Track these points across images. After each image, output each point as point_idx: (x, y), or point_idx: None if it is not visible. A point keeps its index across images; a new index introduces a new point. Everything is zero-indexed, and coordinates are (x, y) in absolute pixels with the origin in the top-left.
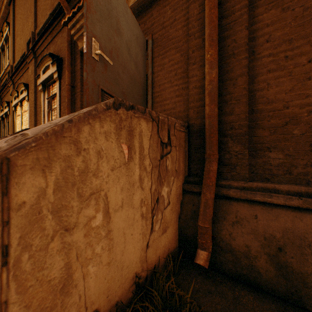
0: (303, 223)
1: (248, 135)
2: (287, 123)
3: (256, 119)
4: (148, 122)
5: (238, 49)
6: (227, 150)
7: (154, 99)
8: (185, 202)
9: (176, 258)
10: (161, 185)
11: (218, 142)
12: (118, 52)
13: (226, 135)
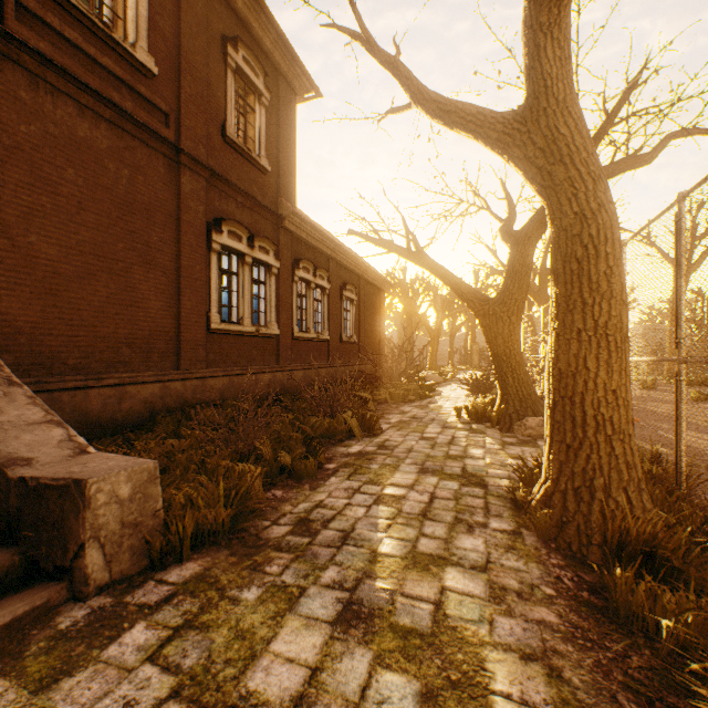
0: None
1: None
2: (18, 333)
3: None
4: None
5: None
6: None
7: None
8: None
9: None
10: None
11: None
12: None
13: None
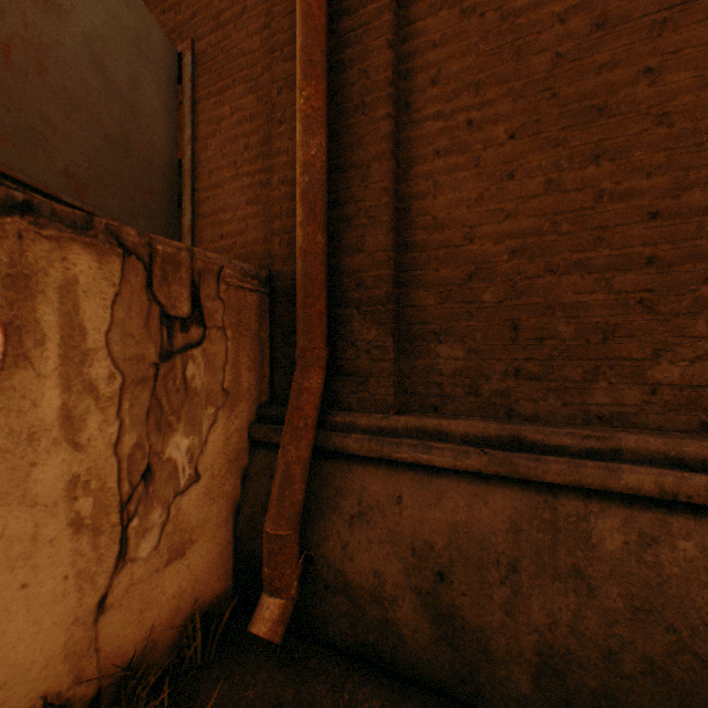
0: (490, 509)
1: (397, 304)
2: (472, 277)
3: (413, 266)
4: (108, 256)
5: (372, 94)
6: (352, 338)
7: (199, 208)
8: (254, 471)
9: (215, 622)
10: (165, 432)
11: (333, 318)
12: (46, 58)
13: (349, 301)
